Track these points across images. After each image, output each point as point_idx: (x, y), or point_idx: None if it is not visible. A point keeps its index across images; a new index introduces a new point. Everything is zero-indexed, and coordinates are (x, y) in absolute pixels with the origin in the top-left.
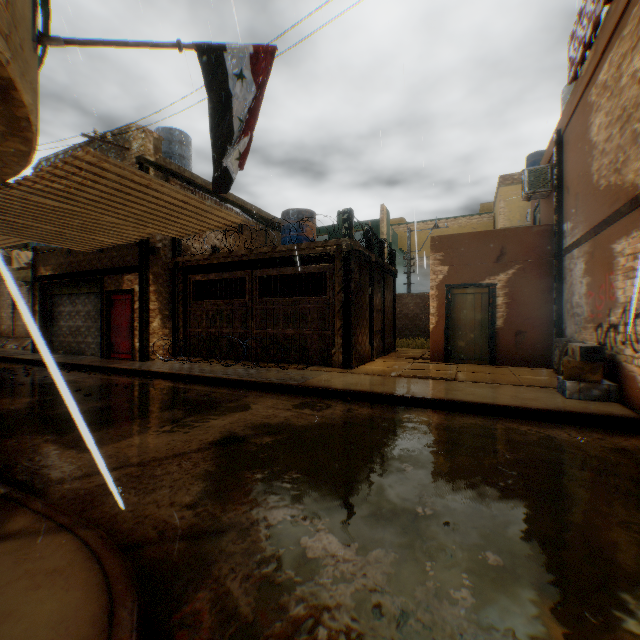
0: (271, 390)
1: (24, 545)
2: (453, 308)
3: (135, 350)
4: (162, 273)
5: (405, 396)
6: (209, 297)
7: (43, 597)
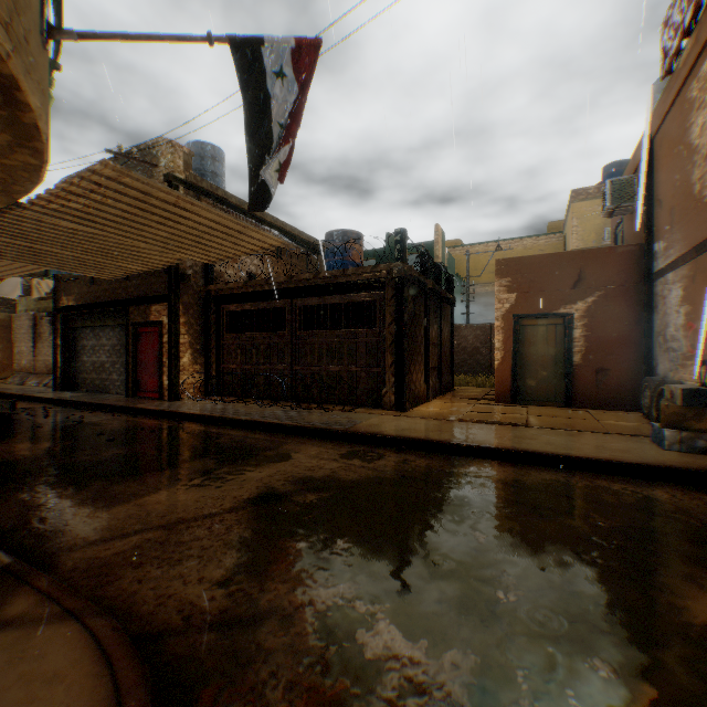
0: (314, 436)
1: (21, 638)
2: (522, 342)
3: (163, 388)
4: (193, 303)
5: (470, 445)
6: (244, 329)
7: None
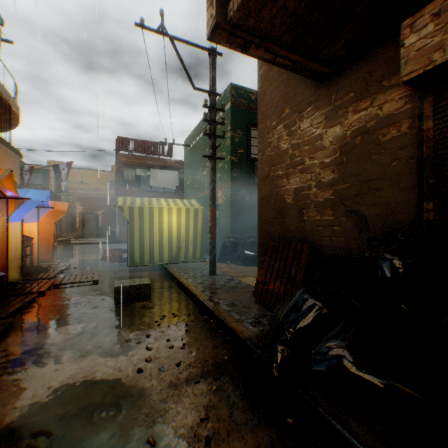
0: None
1: None
2: (86, 220)
3: None
4: None
5: None
6: None
7: None
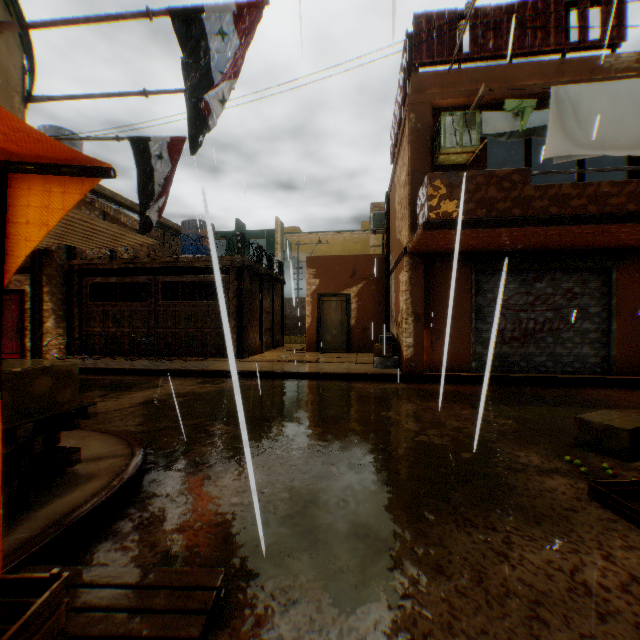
0: (177, 375)
1: None
2: (323, 311)
3: (27, 350)
4: (57, 275)
5: (278, 372)
6: (107, 298)
7: (89, 441)
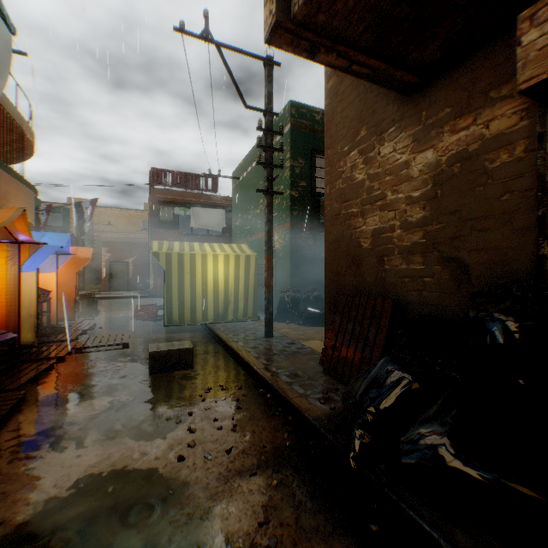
0: None
1: None
2: (113, 270)
3: None
4: None
5: None
6: None
7: None
